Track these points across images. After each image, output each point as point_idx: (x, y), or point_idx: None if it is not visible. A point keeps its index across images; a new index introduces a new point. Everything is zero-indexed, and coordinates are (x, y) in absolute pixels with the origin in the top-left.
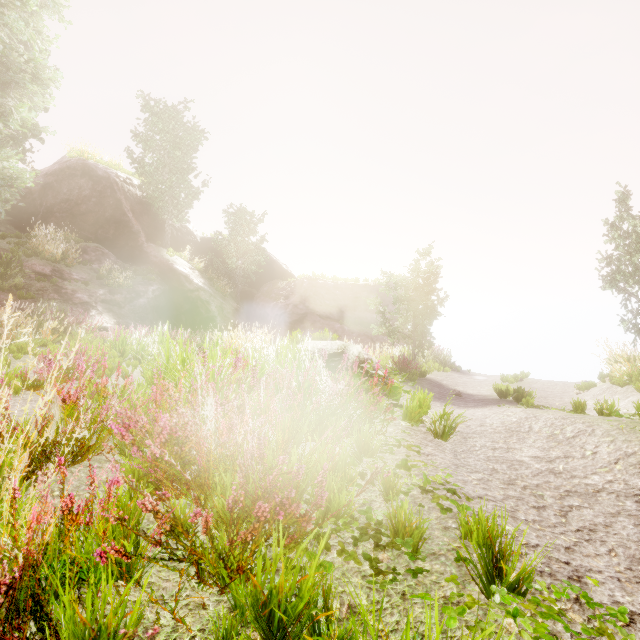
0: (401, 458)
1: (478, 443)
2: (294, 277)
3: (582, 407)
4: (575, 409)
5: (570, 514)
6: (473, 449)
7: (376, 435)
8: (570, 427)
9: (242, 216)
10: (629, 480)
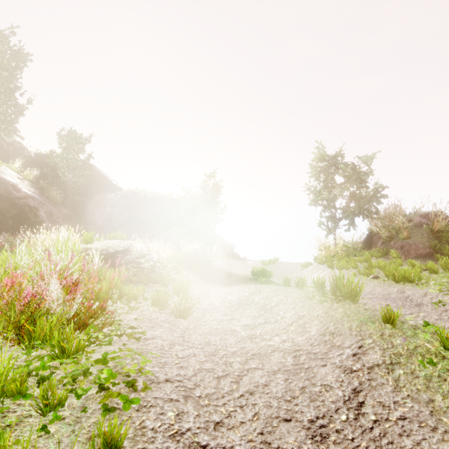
0: (116, 348)
1: (212, 317)
2: (122, 190)
3: (289, 282)
4: (285, 284)
5: (244, 378)
6: (204, 324)
7: (104, 327)
8: (275, 298)
9: (73, 138)
10: (295, 338)
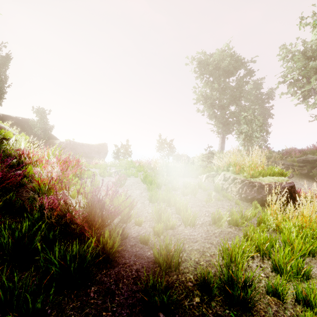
0: None
1: None
2: (58, 139)
3: None
4: None
5: None
6: None
7: None
8: None
9: (42, 111)
10: None
